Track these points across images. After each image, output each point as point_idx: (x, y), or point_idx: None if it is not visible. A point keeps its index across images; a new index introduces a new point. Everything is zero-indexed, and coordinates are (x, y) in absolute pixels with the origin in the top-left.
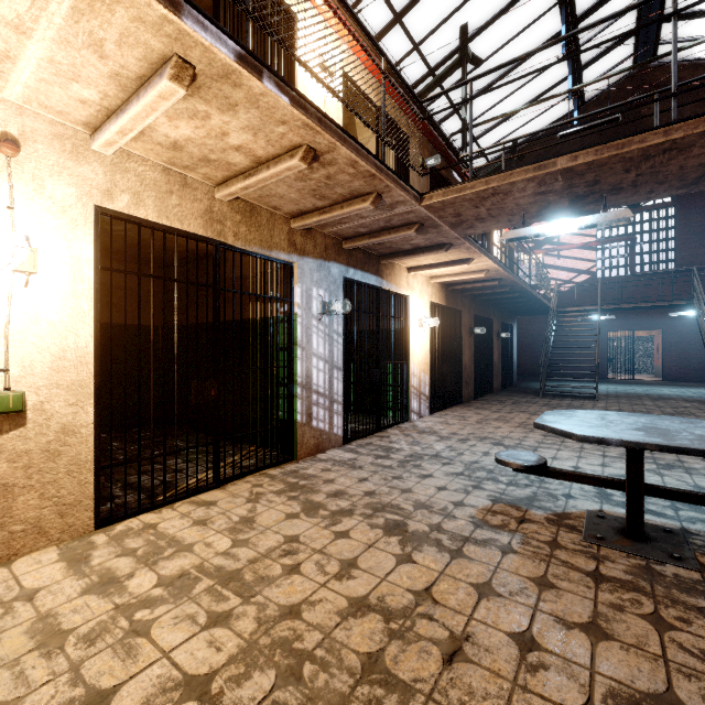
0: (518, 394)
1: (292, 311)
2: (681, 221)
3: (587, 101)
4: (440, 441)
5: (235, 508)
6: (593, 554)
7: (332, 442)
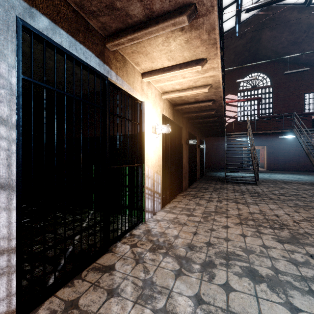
0: (211, 182)
1: None
2: (275, 95)
3: (241, 22)
4: (180, 274)
5: None
6: None
7: None
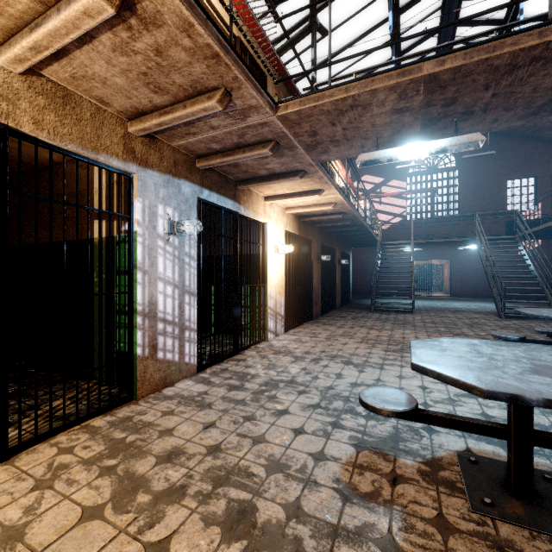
0: (355, 310)
1: (130, 228)
2: (462, 181)
3: None
4: (294, 362)
5: (5, 506)
6: (493, 539)
7: (182, 372)
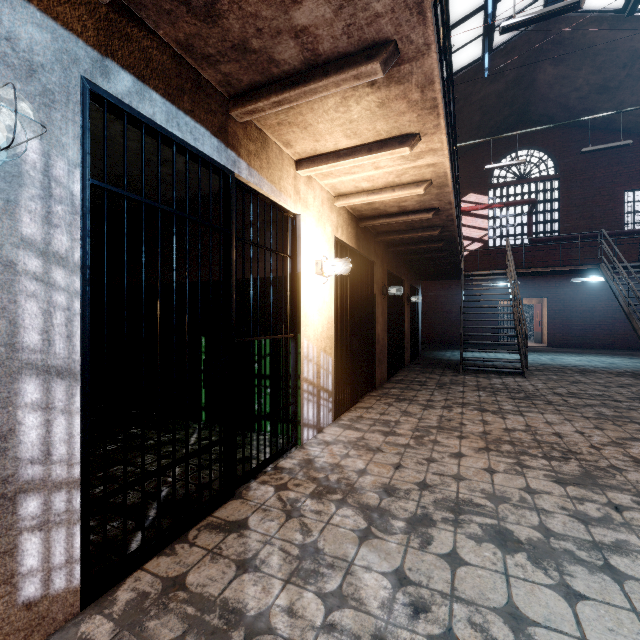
0: (433, 370)
1: None
2: (564, 194)
3: (495, 49)
4: (368, 537)
5: None
6: None
7: None
